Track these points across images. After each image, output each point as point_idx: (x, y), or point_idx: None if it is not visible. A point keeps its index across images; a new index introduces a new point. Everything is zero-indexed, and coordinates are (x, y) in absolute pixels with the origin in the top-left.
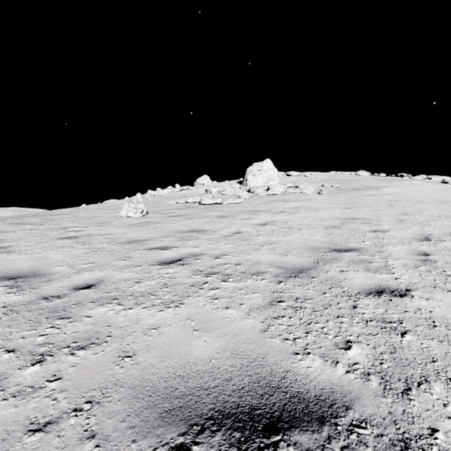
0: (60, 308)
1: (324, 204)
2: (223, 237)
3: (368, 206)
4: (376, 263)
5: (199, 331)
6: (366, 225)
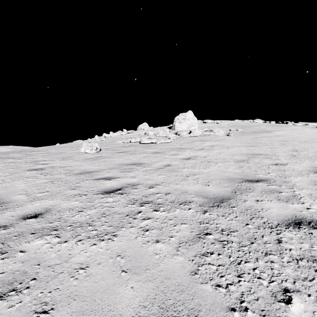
0: (0, 240)
1: (232, 143)
2: (156, 169)
3: (265, 144)
4: (285, 193)
5: (128, 273)
6: (267, 160)
